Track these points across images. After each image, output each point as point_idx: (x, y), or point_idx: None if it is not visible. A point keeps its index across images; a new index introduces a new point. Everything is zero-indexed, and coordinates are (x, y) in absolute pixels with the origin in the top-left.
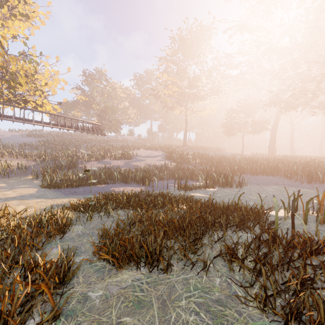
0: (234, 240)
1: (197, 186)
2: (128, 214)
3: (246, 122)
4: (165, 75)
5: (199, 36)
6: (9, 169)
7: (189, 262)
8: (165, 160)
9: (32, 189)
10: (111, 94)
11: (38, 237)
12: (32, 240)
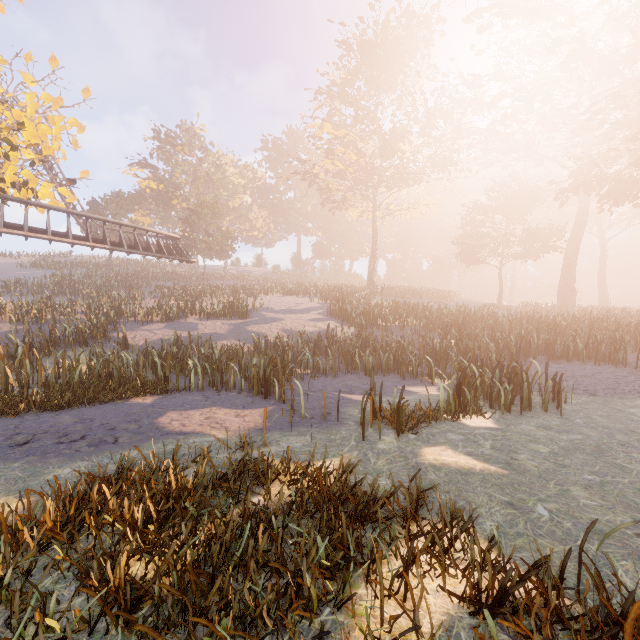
0: None
1: (424, 402)
2: None
3: (509, 232)
4: (328, 126)
5: (404, 39)
6: None
7: None
8: (329, 319)
9: None
10: (213, 177)
11: None
12: None
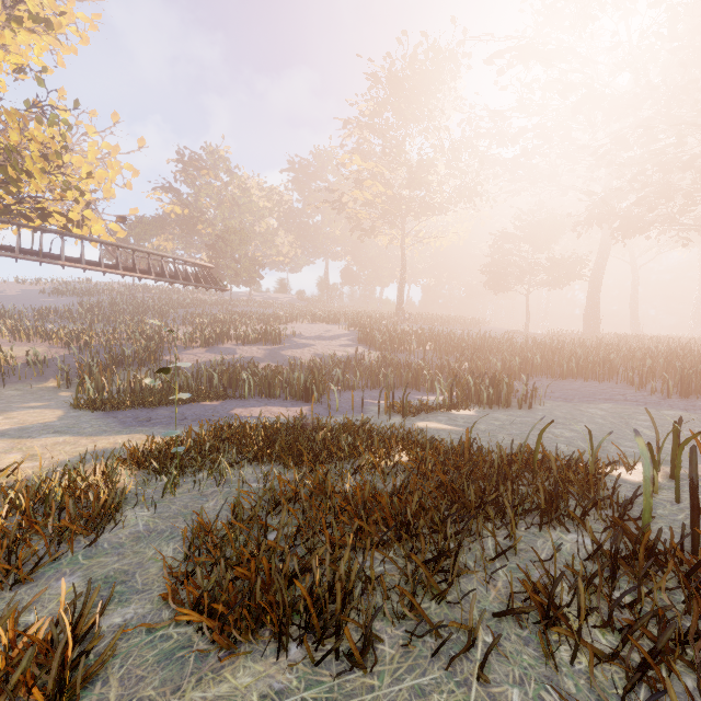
0: (540, 553)
1: (430, 404)
2: (267, 475)
3: (534, 261)
4: (356, 159)
5: (431, 73)
6: (8, 366)
7: (426, 627)
8: (357, 345)
9: (51, 412)
10: (239, 201)
11: (34, 541)
12: (8, 556)
